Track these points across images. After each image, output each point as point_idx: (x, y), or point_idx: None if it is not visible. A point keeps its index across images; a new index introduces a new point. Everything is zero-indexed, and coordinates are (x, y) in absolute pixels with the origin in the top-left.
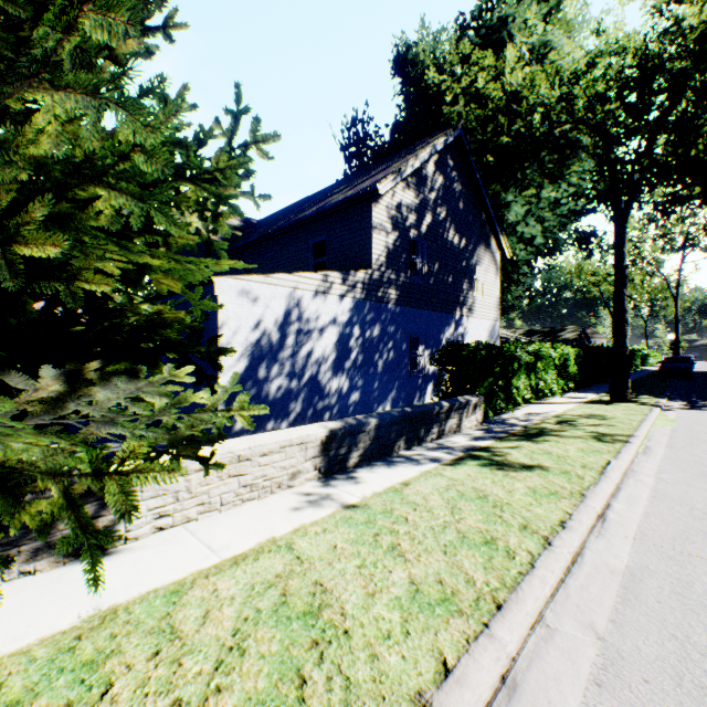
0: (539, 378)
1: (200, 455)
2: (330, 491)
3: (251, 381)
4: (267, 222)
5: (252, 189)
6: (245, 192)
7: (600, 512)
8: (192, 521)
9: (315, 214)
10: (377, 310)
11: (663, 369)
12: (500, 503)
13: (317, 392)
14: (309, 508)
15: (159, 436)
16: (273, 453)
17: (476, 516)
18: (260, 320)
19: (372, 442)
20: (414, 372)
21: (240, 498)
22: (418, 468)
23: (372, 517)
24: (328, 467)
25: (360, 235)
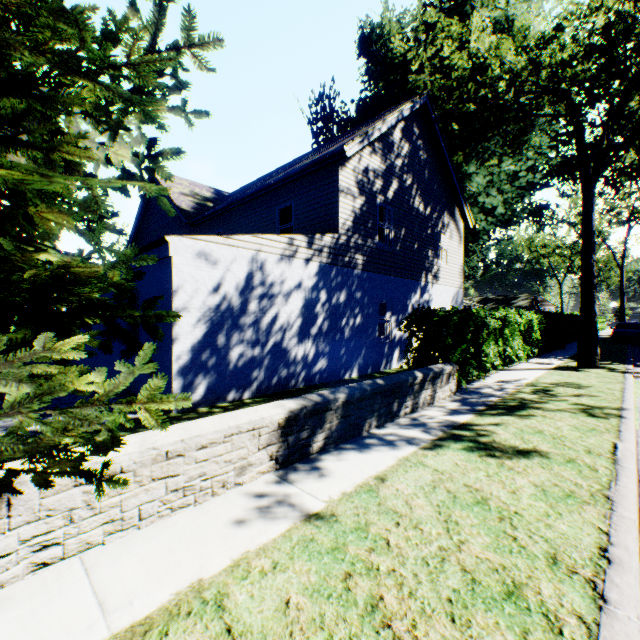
0: (506, 344)
1: (84, 469)
2: (288, 490)
3: (209, 349)
4: (237, 193)
5: (184, 103)
6: (175, 107)
7: (637, 524)
8: (95, 547)
9: (281, 180)
10: (344, 276)
11: (616, 335)
12: (507, 512)
13: (282, 360)
14: (258, 521)
15: (6, 448)
16: (215, 444)
17: (481, 537)
18: (219, 284)
19: (340, 421)
20: (379, 338)
21: (168, 507)
22: (393, 454)
23: (341, 539)
24: (287, 455)
25: (327, 199)
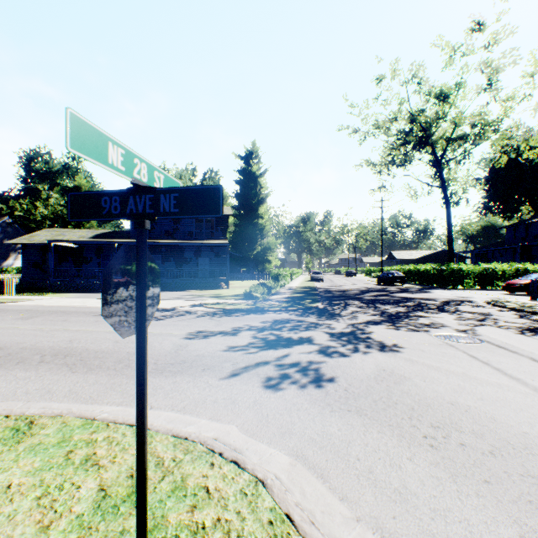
0: None
1: None
2: None
3: None
4: None
5: None
6: None
7: None
8: None
9: None
10: None
11: None
12: None
13: None
14: None
15: None
16: None
17: None
18: None
19: None
20: None
21: None
22: None
23: None
24: None
25: None
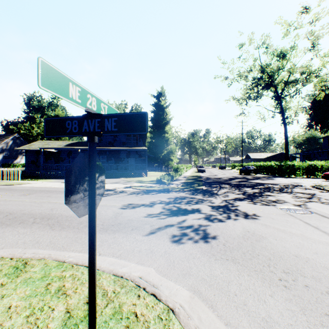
0: None
1: None
2: None
3: None
4: None
5: None
6: None
7: None
8: None
9: None
10: None
11: None
12: None
13: None
14: None
15: None
16: None
17: None
18: None
19: None
20: None
21: None
22: None
23: None
24: None
25: None
